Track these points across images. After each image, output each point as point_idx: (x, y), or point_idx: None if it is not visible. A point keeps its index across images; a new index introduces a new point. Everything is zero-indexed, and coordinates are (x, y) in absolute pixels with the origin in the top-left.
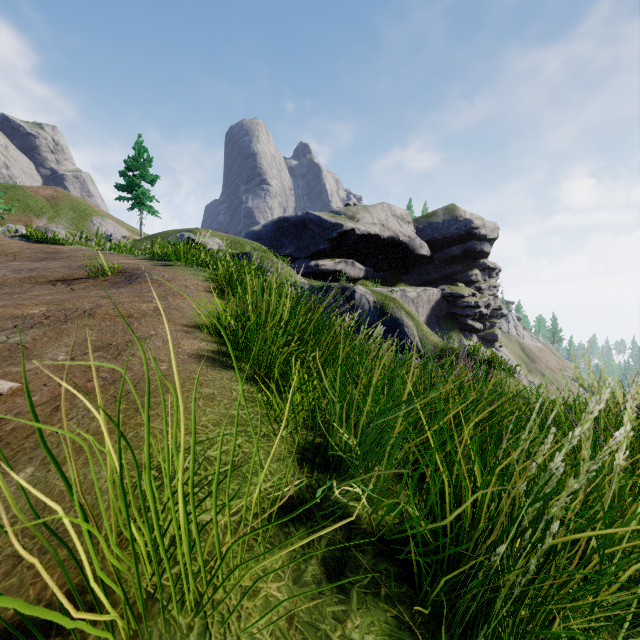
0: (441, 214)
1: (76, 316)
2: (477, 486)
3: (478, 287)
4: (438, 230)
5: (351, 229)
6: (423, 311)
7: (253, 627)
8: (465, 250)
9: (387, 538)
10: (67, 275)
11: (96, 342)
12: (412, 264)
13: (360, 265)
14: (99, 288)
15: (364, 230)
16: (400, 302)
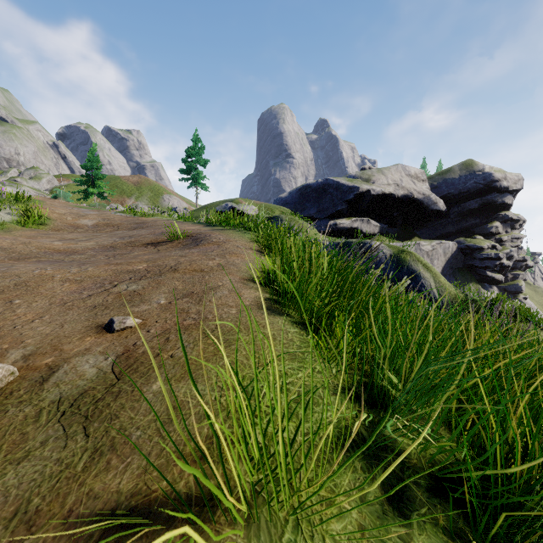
0: (457, 170)
1: (166, 271)
2: (528, 439)
3: (498, 239)
4: (454, 185)
5: (366, 190)
6: (438, 263)
7: (332, 530)
8: (484, 203)
9: (439, 475)
10: (153, 240)
11: (183, 290)
12: (426, 219)
13: (375, 222)
14: (176, 249)
15: (379, 190)
16: (416, 255)
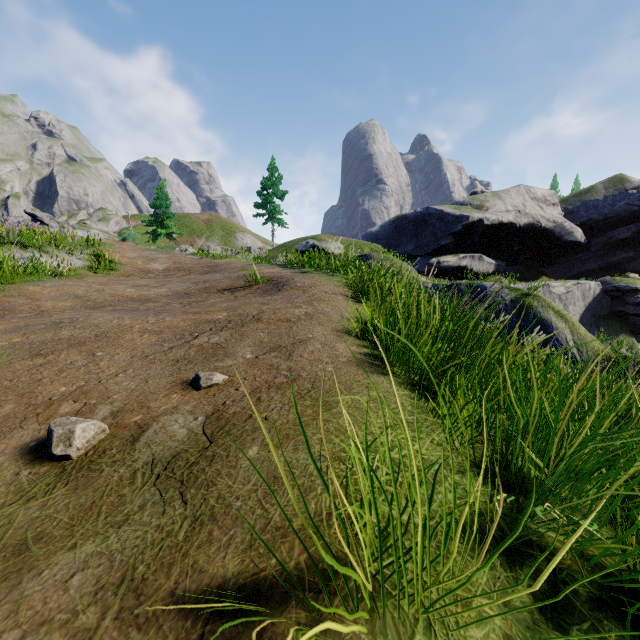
0: (601, 189)
1: (249, 320)
2: None
3: None
4: (597, 209)
5: (478, 220)
6: (574, 309)
7: (472, 637)
8: (639, 231)
9: (604, 583)
10: (230, 285)
11: (269, 343)
12: (558, 254)
13: (489, 259)
14: (255, 295)
15: (494, 219)
16: (546, 300)
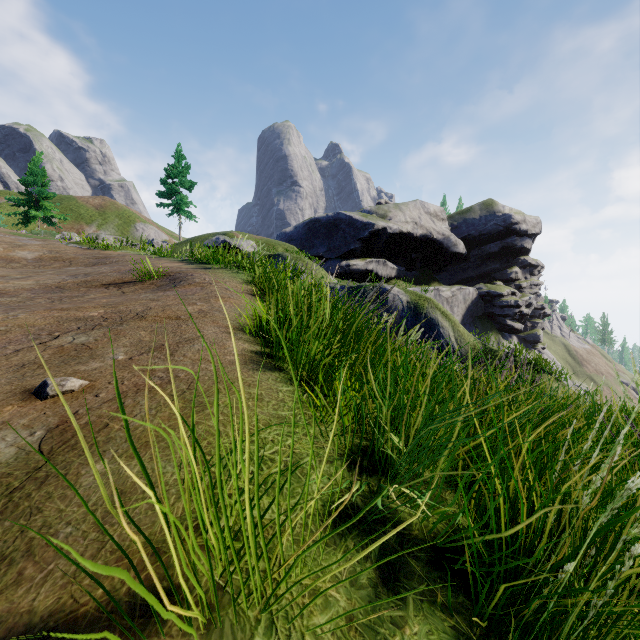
0: (477, 210)
1: (130, 318)
2: (532, 497)
3: (518, 285)
4: (474, 226)
5: (383, 228)
6: (458, 311)
7: (315, 625)
8: (504, 247)
9: (440, 546)
10: (118, 279)
11: (150, 343)
12: (446, 262)
13: (392, 264)
14: (147, 291)
15: (396, 229)
16: (435, 302)
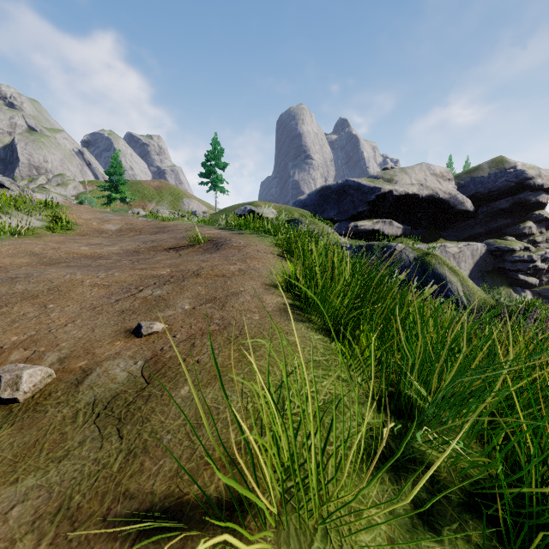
0: (486, 168)
1: (189, 276)
2: None
3: (532, 240)
4: (483, 184)
5: (389, 191)
6: (465, 266)
7: (361, 541)
8: (515, 202)
9: (471, 490)
10: (175, 244)
11: (206, 296)
12: (453, 220)
13: (398, 224)
14: (197, 253)
15: (402, 191)
16: (442, 258)
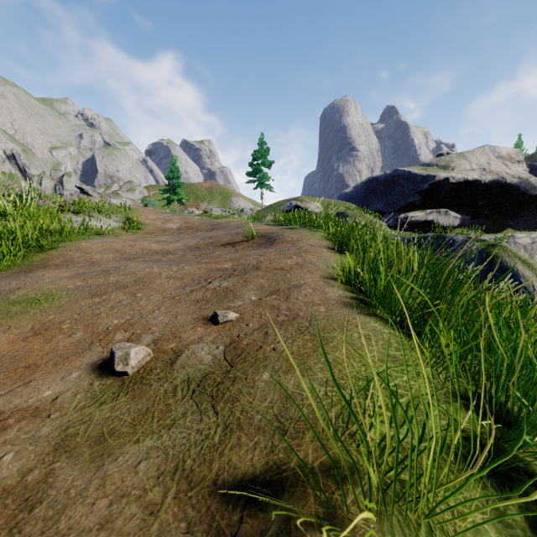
0: None
1: (250, 269)
2: None
3: None
4: None
5: (444, 179)
6: None
7: None
8: None
9: None
10: (230, 240)
11: (269, 288)
12: (523, 207)
13: (455, 213)
14: (252, 248)
15: (460, 178)
16: (513, 250)
